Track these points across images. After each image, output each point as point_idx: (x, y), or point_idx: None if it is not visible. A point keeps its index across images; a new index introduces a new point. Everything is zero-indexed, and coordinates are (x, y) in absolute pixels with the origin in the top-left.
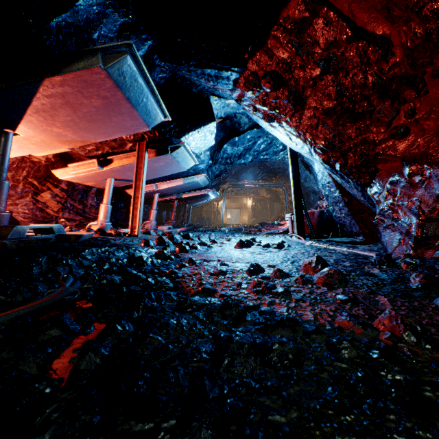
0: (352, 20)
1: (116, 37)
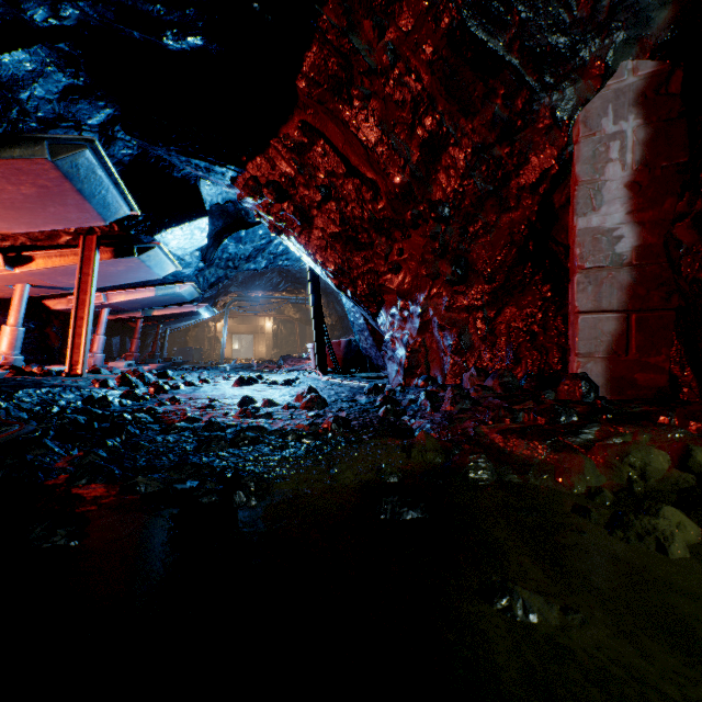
0: (347, 158)
1: (57, 99)
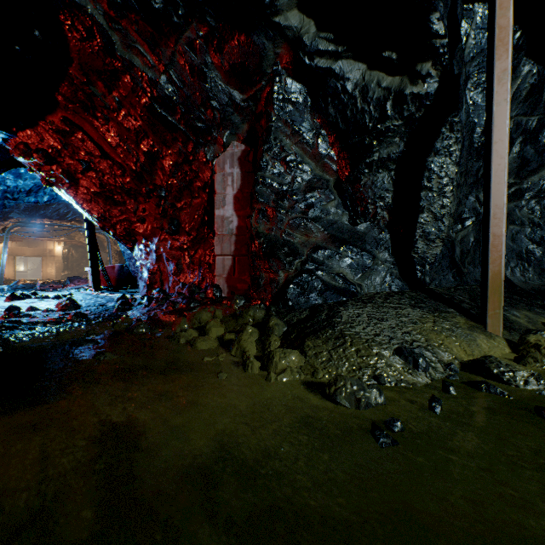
0: (102, 146)
1: None
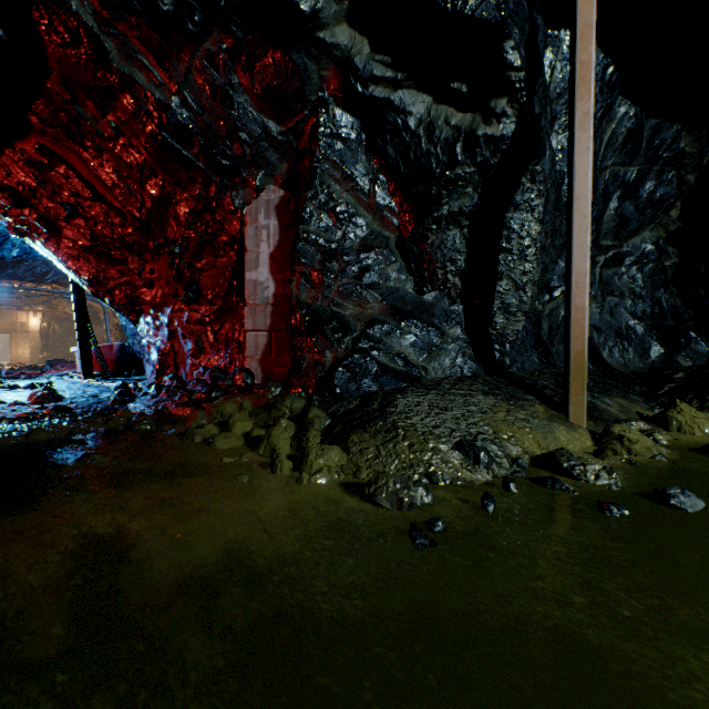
0: (93, 185)
1: None
